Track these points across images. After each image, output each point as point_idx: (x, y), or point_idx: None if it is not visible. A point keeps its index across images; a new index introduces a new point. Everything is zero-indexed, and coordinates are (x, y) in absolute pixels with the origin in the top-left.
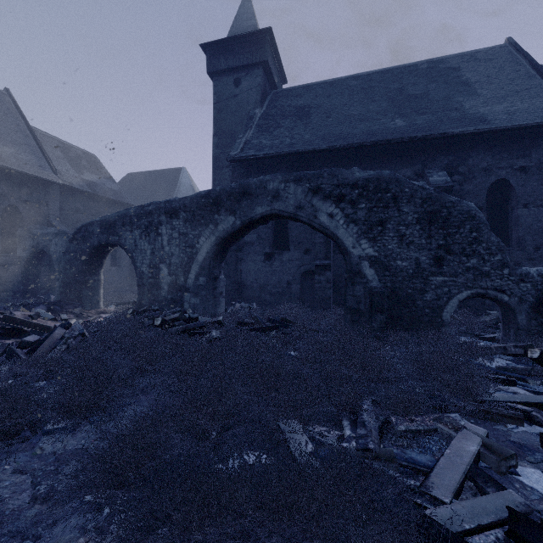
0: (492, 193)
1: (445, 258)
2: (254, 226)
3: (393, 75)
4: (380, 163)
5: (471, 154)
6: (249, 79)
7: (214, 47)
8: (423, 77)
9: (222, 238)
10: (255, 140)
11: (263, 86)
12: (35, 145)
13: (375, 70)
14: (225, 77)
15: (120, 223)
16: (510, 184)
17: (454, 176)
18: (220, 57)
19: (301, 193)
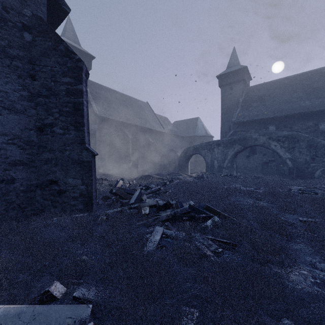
0: None
1: (315, 158)
2: (247, 148)
3: (307, 76)
4: (297, 120)
5: None
6: (237, 86)
7: (221, 76)
8: (323, 77)
9: (236, 152)
10: (241, 113)
11: (242, 88)
12: (157, 120)
13: (298, 74)
14: (226, 87)
15: (200, 148)
16: None
17: None
18: (224, 79)
19: (264, 139)
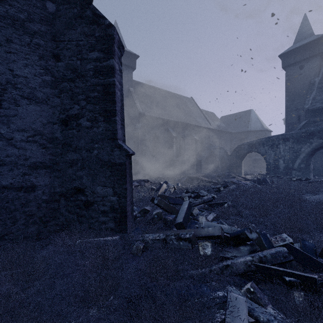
0: None
1: None
2: None
3: None
4: None
5: None
6: (310, 64)
7: (286, 54)
8: None
9: (314, 149)
10: (318, 97)
11: (319, 64)
12: (203, 116)
13: None
14: (293, 66)
15: (258, 144)
16: None
17: None
18: (290, 58)
19: None
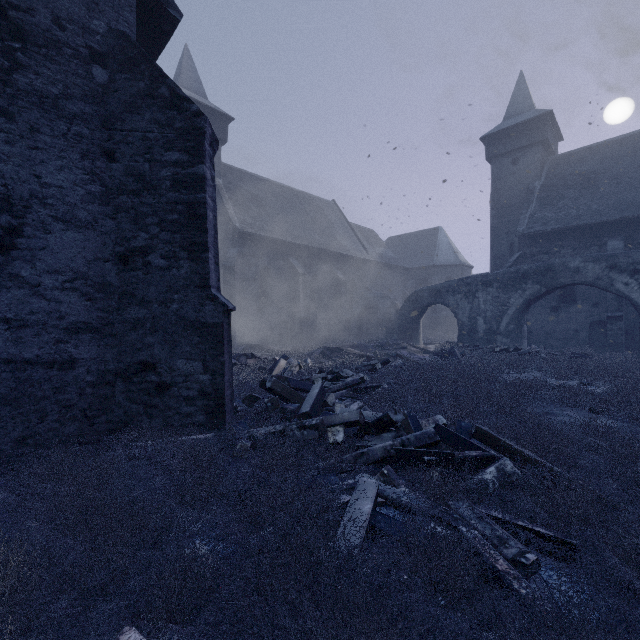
0: None
1: None
2: (554, 290)
3: None
4: None
5: None
6: (527, 157)
7: (492, 136)
8: None
9: (529, 300)
10: (539, 214)
11: (541, 159)
12: (354, 236)
13: None
14: (502, 159)
15: (445, 291)
16: None
17: None
18: (498, 144)
19: (599, 269)
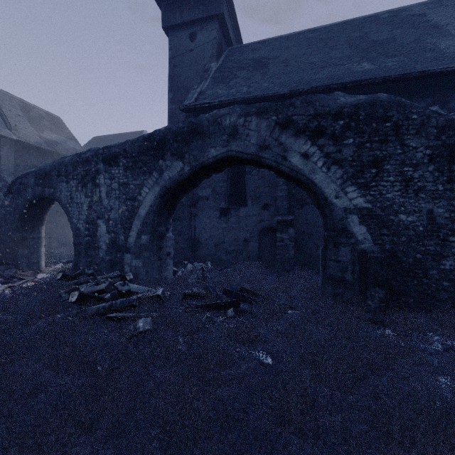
0: None
1: None
2: (206, 173)
3: (352, 25)
4: None
5: (453, 96)
6: (205, 33)
7: (169, 1)
8: (386, 25)
9: (168, 188)
10: (210, 90)
11: (219, 40)
12: None
13: (333, 23)
14: (180, 32)
15: (56, 173)
16: None
17: None
18: (175, 11)
19: (266, 128)
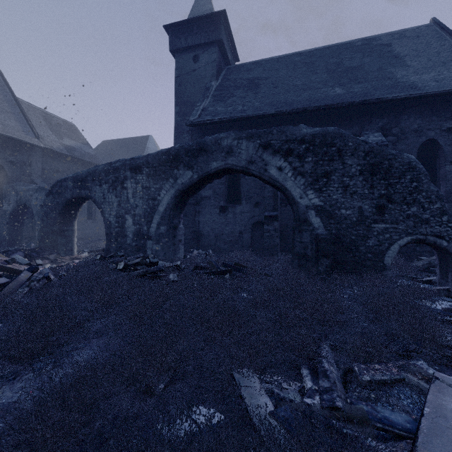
0: (422, 151)
1: (386, 206)
2: (209, 180)
3: (331, 51)
4: (322, 126)
5: (403, 117)
6: (206, 55)
7: (175, 28)
8: (359, 52)
9: (181, 191)
10: (211, 107)
11: (218, 61)
12: (20, 113)
13: (316, 48)
14: (185, 54)
15: (91, 178)
16: (438, 144)
17: (388, 137)
18: (180, 36)
19: (252, 148)
